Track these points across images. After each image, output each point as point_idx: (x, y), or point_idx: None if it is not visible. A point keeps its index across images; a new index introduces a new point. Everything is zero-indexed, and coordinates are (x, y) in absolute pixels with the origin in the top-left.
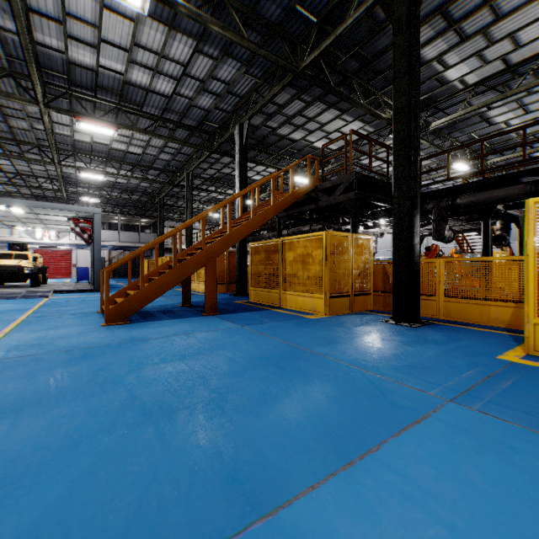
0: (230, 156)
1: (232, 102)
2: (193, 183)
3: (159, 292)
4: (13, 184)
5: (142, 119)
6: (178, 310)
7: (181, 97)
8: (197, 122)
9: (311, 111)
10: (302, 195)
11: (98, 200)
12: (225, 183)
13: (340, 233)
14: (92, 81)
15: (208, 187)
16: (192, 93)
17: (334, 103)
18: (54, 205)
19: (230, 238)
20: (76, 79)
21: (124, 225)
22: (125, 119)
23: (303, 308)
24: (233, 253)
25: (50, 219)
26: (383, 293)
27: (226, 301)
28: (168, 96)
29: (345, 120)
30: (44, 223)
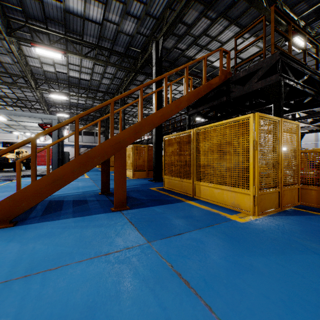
0: (150, 75)
1: (149, 25)
2: (126, 101)
3: (56, 186)
4: (15, 105)
5: (85, 48)
6: (93, 200)
7: (110, 23)
8: (124, 48)
9: (214, 30)
10: (215, 87)
11: (68, 115)
12: (148, 101)
13: (269, 117)
14: (41, 13)
15: (137, 104)
16: (118, 19)
17: (236, 18)
18: (23, 114)
19: (141, 126)
20: (29, 12)
21: (88, 132)
22: (73, 49)
23: (221, 202)
24: (152, 147)
25: (28, 125)
26: (316, 187)
27: (143, 187)
28: (100, 23)
29: (242, 37)
30: (27, 129)
